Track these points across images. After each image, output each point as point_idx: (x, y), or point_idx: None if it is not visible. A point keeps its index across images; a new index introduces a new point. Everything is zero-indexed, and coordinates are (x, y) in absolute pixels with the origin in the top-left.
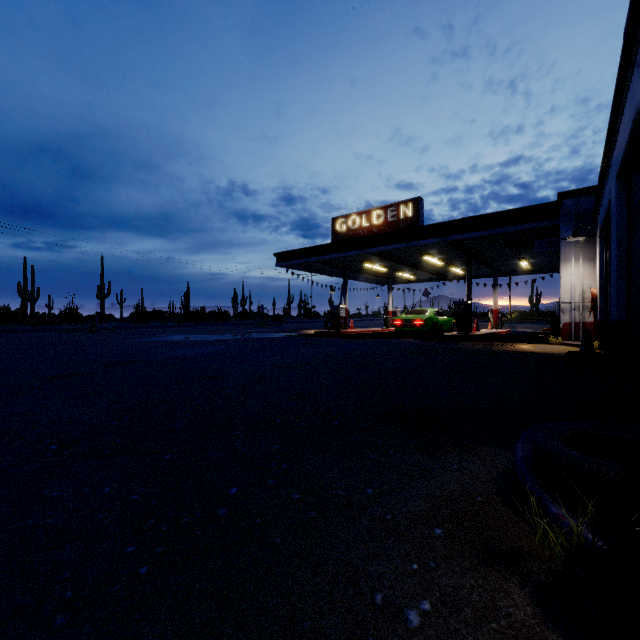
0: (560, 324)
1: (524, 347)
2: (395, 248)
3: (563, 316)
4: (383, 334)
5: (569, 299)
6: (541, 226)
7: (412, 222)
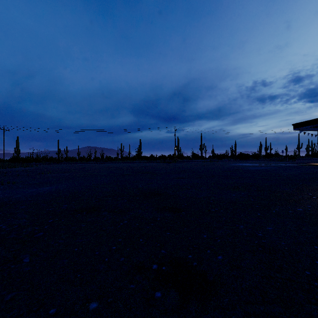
0: None
1: None
2: None
3: None
4: None
5: None
6: None
7: None
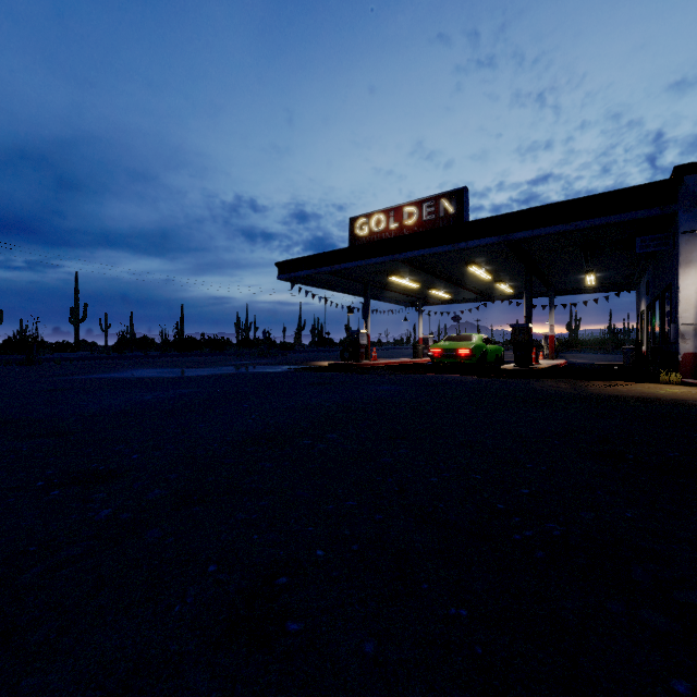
0: (678, 355)
1: (636, 389)
2: (435, 252)
3: (683, 343)
4: (415, 367)
5: (692, 319)
6: (649, 215)
7: (455, 220)
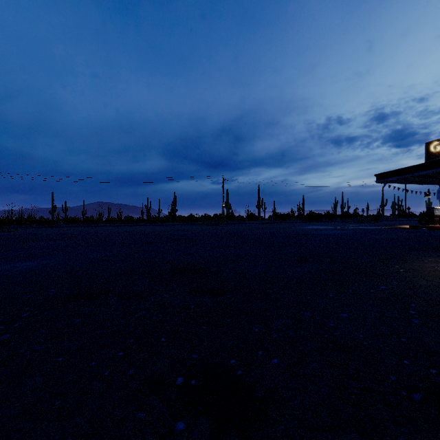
0: None
1: None
2: None
3: None
4: None
5: None
6: None
7: None
